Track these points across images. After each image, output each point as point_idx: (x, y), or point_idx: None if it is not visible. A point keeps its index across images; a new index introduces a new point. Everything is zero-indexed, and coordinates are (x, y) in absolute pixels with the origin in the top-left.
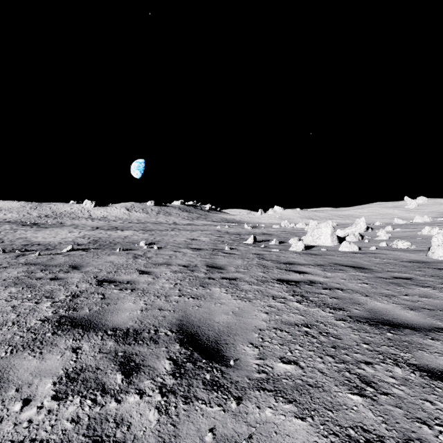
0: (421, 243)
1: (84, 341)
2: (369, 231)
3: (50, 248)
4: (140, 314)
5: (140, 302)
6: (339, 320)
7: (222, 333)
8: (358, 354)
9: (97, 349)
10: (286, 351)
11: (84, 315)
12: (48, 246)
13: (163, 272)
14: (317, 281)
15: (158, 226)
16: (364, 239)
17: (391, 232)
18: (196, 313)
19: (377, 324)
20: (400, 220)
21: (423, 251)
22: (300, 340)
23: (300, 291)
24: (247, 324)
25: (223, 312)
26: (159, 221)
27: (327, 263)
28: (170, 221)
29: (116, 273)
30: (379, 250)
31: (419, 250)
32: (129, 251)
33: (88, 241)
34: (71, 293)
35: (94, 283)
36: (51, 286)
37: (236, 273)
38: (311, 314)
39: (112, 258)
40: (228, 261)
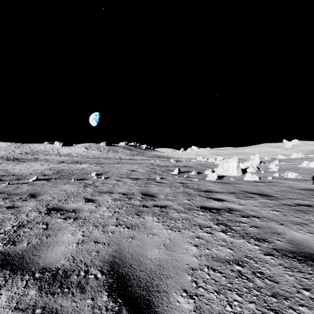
0: (305, 174)
1: (5, 289)
2: (262, 164)
3: (21, 178)
4: (75, 248)
5: (78, 233)
6: (267, 255)
7: (154, 274)
8: (305, 308)
9: (14, 304)
10: (225, 304)
11: (19, 250)
12: (19, 177)
13: (105, 200)
14: (234, 208)
15: (108, 160)
16: (260, 170)
17: (278, 165)
18: (129, 246)
19: (305, 259)
20: (282, 156)
21: (308, 180)
22: (235, 284)
23: (222, 220)
24: (179, 262)
25: (155, 245)
26: (109, 156)
27: (238, 191)
28: (117, 156)
29: (66, 201)
30: (275, 180)
31: (305, 180)
32: (81, 181)
33: (52, 172)
34: (18, 223)
35: (43, 212)
36: (4, 216)
37: (166, 200)
38: (238, 247)
39: (66, 187)
40: (159, 189)
